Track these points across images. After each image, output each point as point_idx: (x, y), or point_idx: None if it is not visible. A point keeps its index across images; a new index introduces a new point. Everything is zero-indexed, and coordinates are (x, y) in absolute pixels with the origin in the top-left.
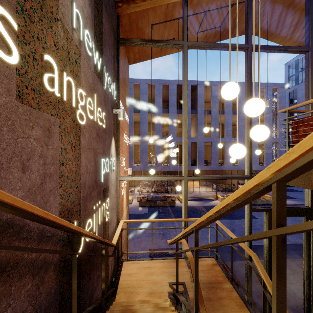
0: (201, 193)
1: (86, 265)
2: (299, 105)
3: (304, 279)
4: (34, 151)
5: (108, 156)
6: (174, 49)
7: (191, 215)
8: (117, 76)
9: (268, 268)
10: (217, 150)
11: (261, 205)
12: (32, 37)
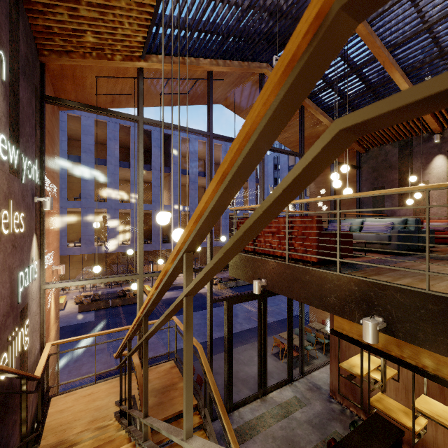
0: (176, 280)
1: (0, 408)
2: (240, 208)
3: (258, 357)
4: None
5: (28, 263)
6: (131, 104)
7: (161, 312)
8: (41, 146)
9: (227, 356)
10: None
11: (243, 286)
12: None
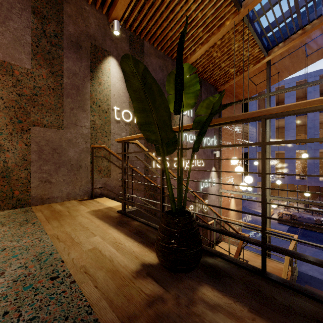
0: None
1: None
2: None
3: None
4: (172, 182)
5: (208, 178)
6: (285, 76)
7: None
8: (219, 128)
9: None
10: None
11: None
12: (171, 157)
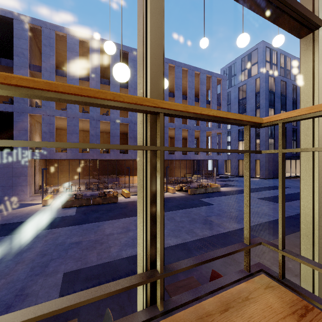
0: None
1: None
2: None
3: None
4: None
5: None
6: None
7: None
8: None
9: None
10: (167, 136)
11: (212, 193)
12: None
